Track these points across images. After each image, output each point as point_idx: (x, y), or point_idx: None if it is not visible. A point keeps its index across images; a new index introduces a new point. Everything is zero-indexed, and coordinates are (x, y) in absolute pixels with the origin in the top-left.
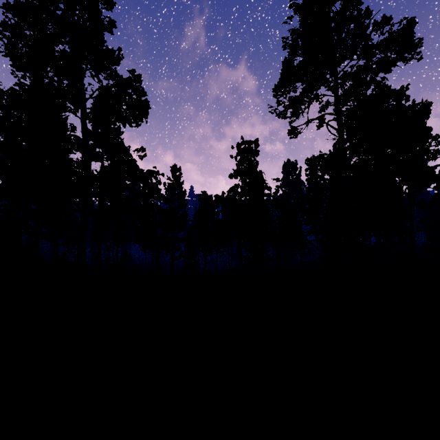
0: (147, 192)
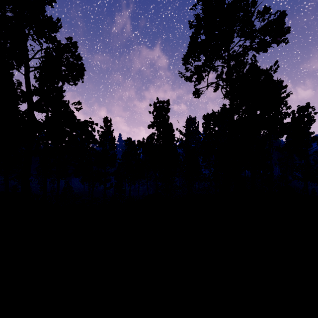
0: (84, 138)
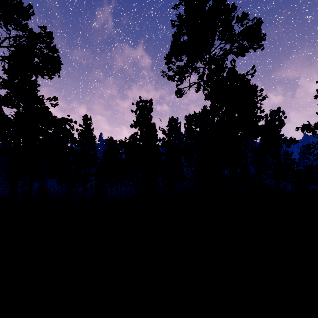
0: (61, 136)
